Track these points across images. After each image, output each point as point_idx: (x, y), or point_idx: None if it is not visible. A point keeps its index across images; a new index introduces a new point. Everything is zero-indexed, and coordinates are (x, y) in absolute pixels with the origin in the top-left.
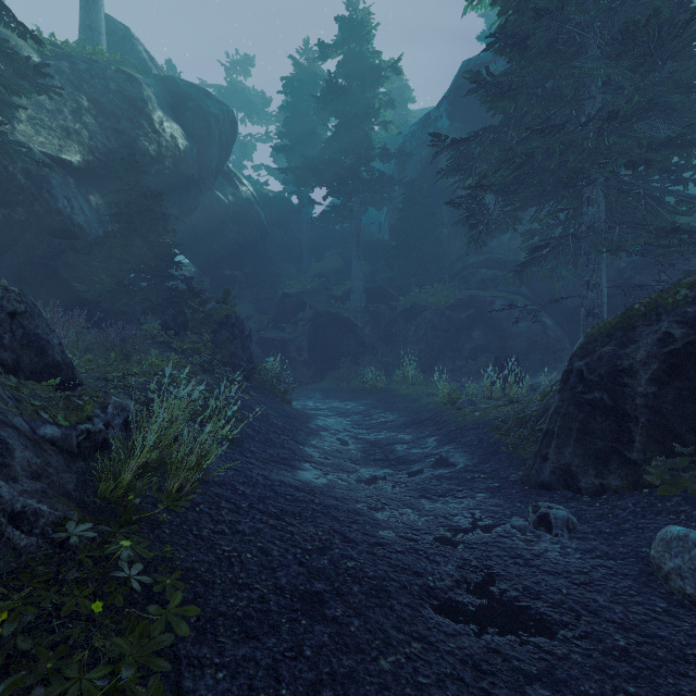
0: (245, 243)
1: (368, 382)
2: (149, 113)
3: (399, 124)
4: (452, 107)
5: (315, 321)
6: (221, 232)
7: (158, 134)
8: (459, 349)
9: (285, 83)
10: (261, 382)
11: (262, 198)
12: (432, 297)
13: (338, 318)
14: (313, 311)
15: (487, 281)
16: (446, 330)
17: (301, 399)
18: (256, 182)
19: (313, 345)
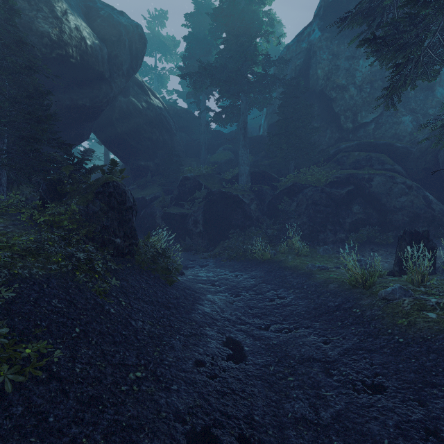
0: (156, 140)
1: (255, 252)
2: (50, 0)
3: (274, 52)
4: (323, 21)
5: (209, 199)
6: (137, 131)
7: (59, 21)
8: (340, 222)
9: (187, 16)
10: (139, 260)
11: (171, 110)
12: (311, 176)
13: (228, 196)
14: (207, 191)
15: (362, 161)
16: (326, 205)
17: (195, 267)
18: (168, 101)
19: (207, 219)
